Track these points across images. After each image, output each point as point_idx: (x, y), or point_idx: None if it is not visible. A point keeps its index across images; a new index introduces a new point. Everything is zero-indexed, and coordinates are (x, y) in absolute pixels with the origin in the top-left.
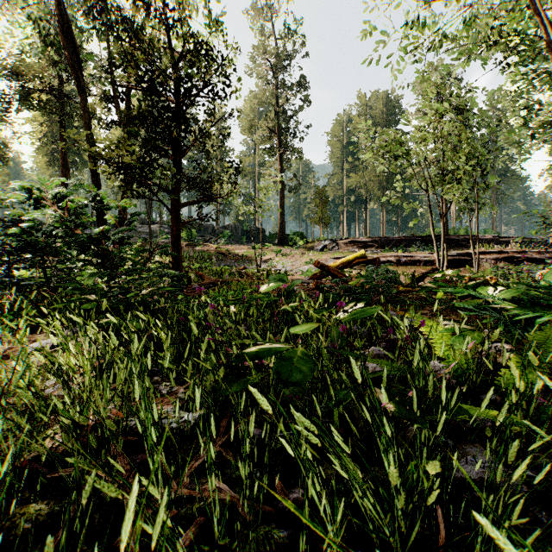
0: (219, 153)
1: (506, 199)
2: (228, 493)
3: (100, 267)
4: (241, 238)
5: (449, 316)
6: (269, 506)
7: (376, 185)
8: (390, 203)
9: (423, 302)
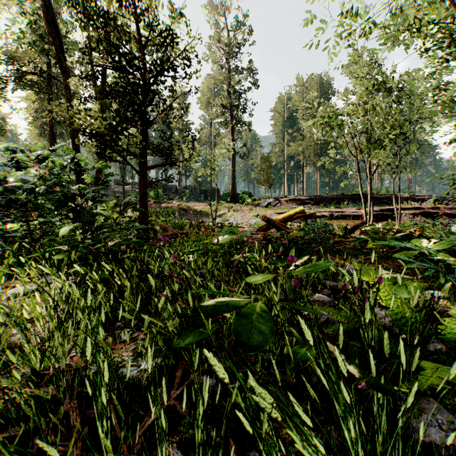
0: (181, 126)
1: (420, 164)
2: None
3: (73, 221)
4: (199, 196)
5: (381, 264)
6: None
7: (312, 153)
8: (323, 167)
9: (356, 251)
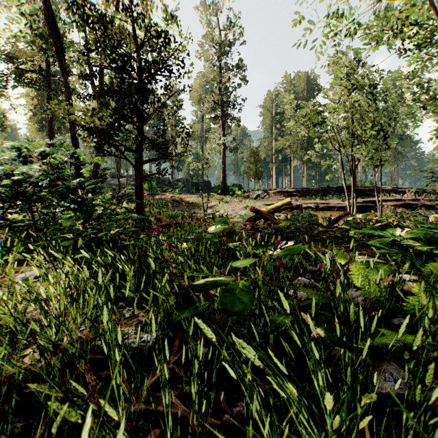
0: (174, 121)
1: (402, 158)
2: (180, 407)
3: (76, 212)
4: (191, 189)
5: (360, 252)
6: (215, 418)
7: (299, 147)
8: (310, 161)
9: (338, 240)
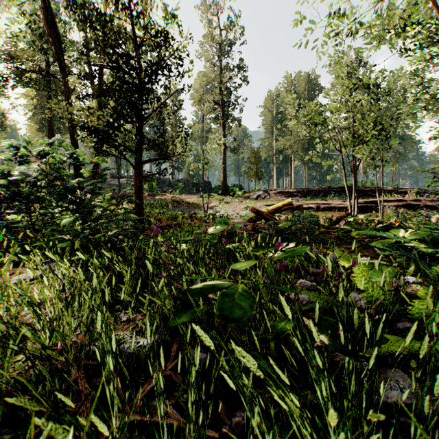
0: (174, 121)
1: (403, 158)
2: (176, 417)
3: (74, 213)
4: (191, 189)
5: (362, 253)
6: (213, 429)
7: (299, 147)
8: (310, 161)
9: (339, 241)
